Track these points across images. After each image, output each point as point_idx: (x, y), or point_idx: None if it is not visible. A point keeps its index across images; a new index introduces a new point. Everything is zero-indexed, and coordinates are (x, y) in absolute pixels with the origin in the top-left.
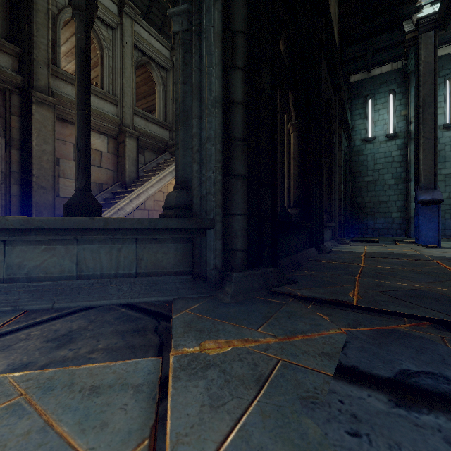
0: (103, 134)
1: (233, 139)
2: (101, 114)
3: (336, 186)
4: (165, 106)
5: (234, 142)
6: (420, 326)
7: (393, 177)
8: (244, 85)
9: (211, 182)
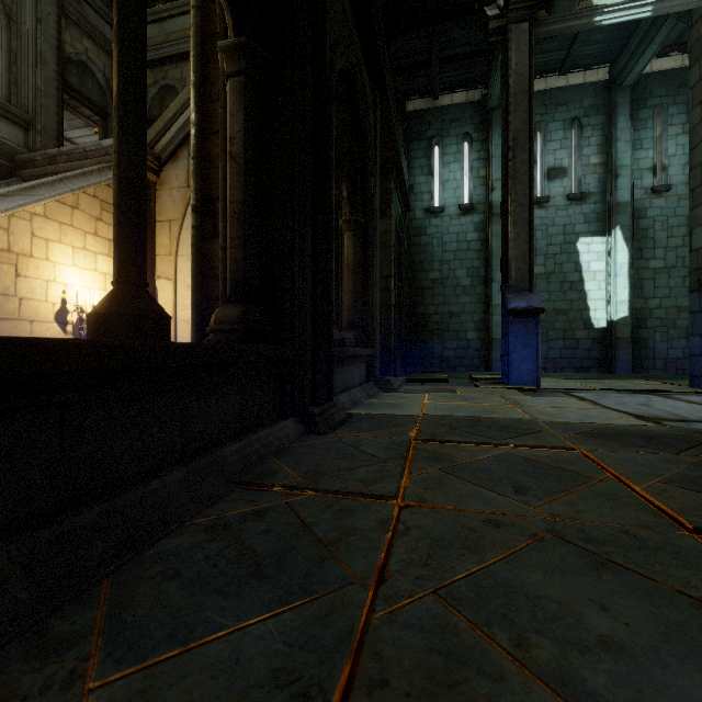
0: None
1: None
2: None
3: (376, 274)
4: (10, 66)
5: None
6: None
7: (469, 274)
8: None
9: None
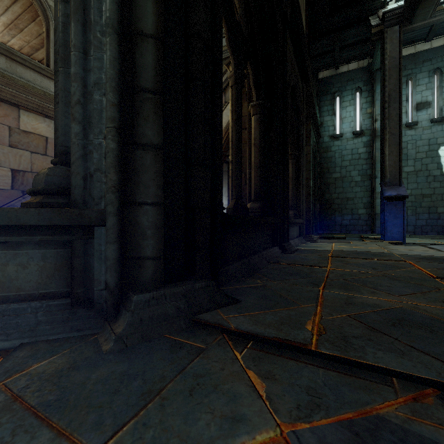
0: (49, 118)
1: (139, 89)
2: (44, 94)
3: (304, 180)
4: None
5: (140, 94)
6: (422, 402)
7: (359, 174)
8: (157, 10)
9: (102, 152)
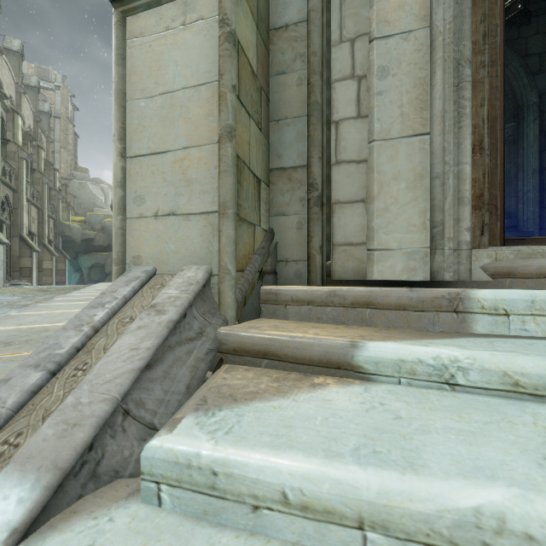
0: None
1: (545, 188)
2: None
3: None
4: None
5: (545, 190)
6: None
7: None
8: None
9: (531, 213)
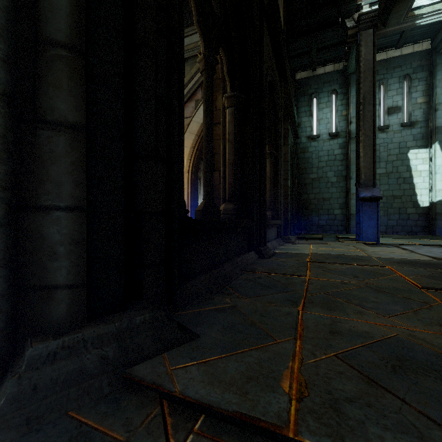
0: None
1: (46, 41)
2: None
3: (282, 180)
4: None
5: (47, 49)
6: None
7: (335, 175)
8: None
9: None
